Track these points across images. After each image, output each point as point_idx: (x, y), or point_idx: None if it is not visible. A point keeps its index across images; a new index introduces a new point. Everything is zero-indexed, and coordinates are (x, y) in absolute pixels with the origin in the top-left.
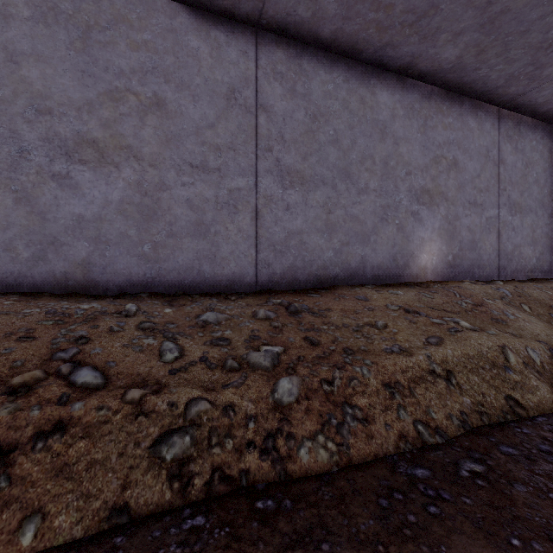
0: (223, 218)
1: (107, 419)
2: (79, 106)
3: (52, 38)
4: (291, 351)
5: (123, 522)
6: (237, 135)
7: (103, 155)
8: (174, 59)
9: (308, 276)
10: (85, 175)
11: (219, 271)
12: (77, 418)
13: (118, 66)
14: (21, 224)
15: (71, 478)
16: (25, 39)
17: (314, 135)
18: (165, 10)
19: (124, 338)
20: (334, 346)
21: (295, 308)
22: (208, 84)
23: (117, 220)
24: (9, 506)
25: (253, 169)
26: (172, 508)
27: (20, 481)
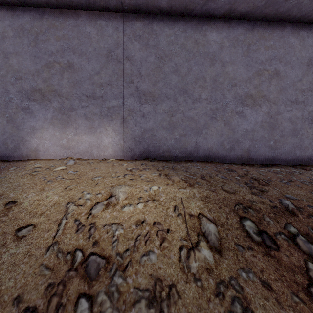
0: (305, 126)
1: None
2: (245, 80)
3: (236, 53)
4: None
5: None
6: (312, 83)
7: (254, 101)
8: (283, 50)
9: None
10: (248, 111)
11: (303, 153)
12: None
13: (260, 59)
14: (226, 134)
15: None
16: (227, 55)
17: None
18: (279, 28)
19: None
20: None
21: None
22: (298, 59)
23: (260, 130)
24: None
25: None
26: None
27: None
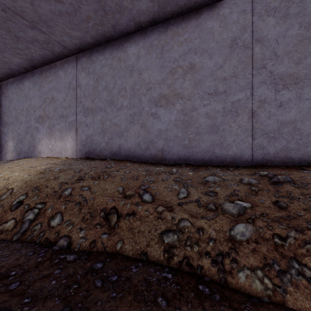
0: (228, 120)
1: (148, 216)
2: (159, 82)
3: (151, 58)
4: (257, 208)
5: (144, 259)
6: (237, 66)
7: (168, 100)
8: (199, 40)
9: (302, 156)
10: (161, 111)
11: (225, 152)
12: (139, 212)
13: (174, 57)
14: (142, 135)
15: (132, 233)
16: (143, 63)
17: (310, 40)
18: (194, 17)
19: (166, 184)
20: (303, 213)
21: (278, 179)
22: (218, 43)
23: (173, 129)
24: (116, 234)
25: (250, 85)
26: (162, 264)
27: (120, 228)
